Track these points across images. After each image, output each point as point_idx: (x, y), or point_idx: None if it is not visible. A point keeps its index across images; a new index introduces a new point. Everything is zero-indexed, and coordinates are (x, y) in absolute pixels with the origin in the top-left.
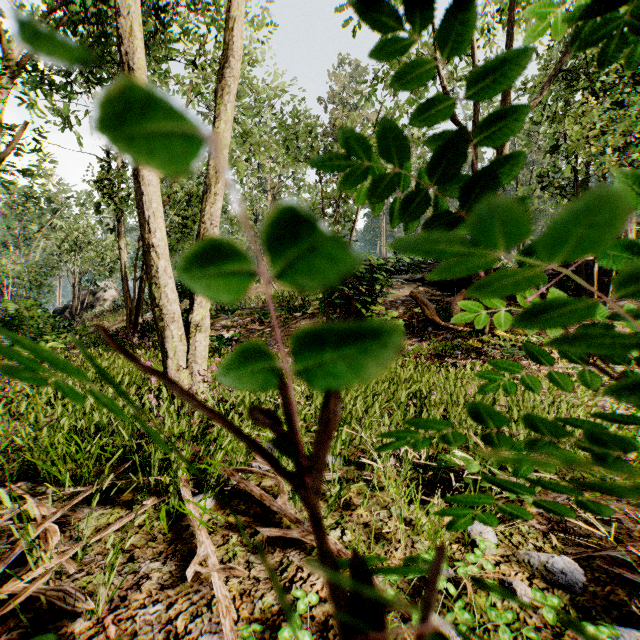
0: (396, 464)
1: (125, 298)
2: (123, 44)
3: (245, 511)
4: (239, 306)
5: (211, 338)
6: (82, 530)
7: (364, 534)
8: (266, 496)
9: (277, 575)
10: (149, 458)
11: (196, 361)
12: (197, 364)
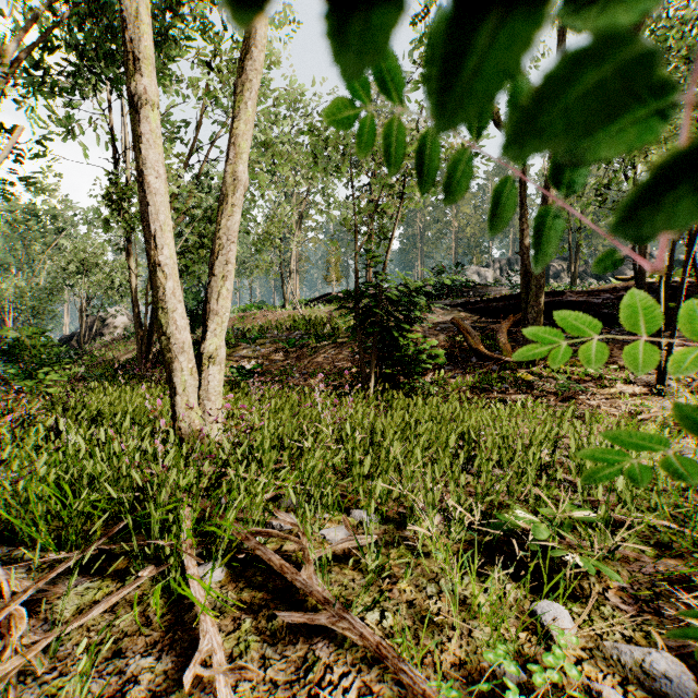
0: (443, 522)
1: (135, 325)
2: (124, 30)
3: (262, 584)
4: (262, 334)
5: (230, 369)
6: (61, 611)
7: (408, 617)
8: (287, 567)
9: (300, 676)
10: (149, 515)
11: (209, 398)
12: (210, 401)
